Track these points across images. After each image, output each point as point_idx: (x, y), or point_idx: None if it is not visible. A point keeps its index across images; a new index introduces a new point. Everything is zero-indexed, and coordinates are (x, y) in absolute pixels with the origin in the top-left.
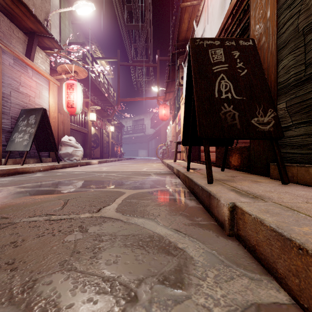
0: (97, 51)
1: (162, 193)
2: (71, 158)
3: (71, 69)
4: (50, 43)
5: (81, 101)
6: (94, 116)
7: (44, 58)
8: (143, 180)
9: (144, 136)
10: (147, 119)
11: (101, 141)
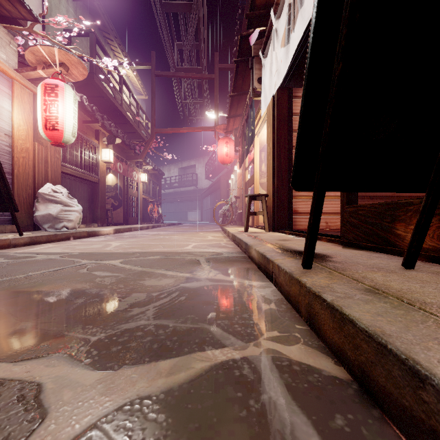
0: (119, 53)
1: (237, 420)
2: (58, 224)
3: (54, 59)
4: (11, 6)
5: (74, 119)
6: (110, 155)
7: (3, 39)
8: (174, 289)
9: (195, 191)
10: (201, 165)
11: (124, 196)
